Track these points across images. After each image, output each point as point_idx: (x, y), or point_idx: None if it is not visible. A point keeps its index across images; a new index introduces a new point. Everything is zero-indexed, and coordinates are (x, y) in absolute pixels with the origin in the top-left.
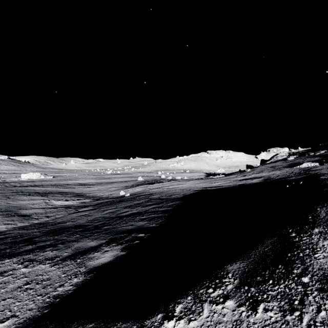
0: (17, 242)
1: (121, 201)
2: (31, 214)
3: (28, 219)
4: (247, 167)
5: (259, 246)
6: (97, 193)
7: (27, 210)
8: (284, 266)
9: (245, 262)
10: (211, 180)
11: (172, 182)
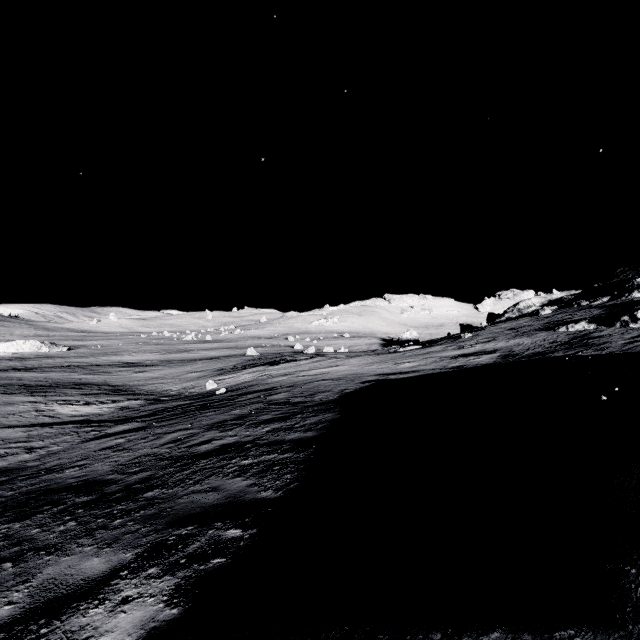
0: None
1: (205, 408)
2: None
3: None
4: (462, 329)
5: None
6: (157, 385)
7: None
8: None
9: None
10: (396, 356)
11: (317, 361)
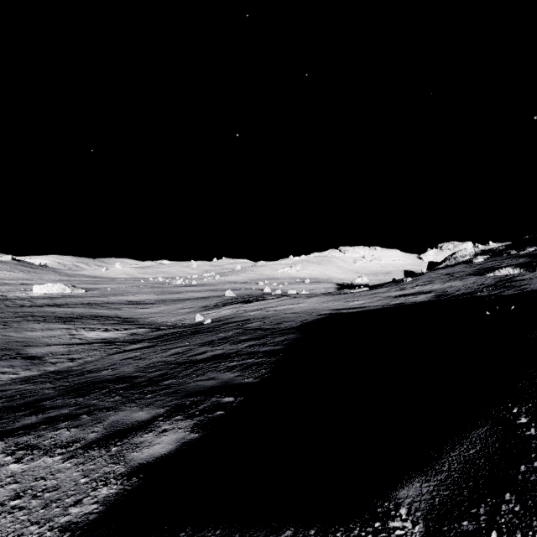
0: (13, 407)
1: (196, 333)
2: (43, 356)
3: (39, 363)
4: (406, 275)
5: (456, 442)
6: (157, 318)
7: (39, 348)
8: (517, 496)
9: (432, 480)
10: (348, 296)
11: (283, 300)
